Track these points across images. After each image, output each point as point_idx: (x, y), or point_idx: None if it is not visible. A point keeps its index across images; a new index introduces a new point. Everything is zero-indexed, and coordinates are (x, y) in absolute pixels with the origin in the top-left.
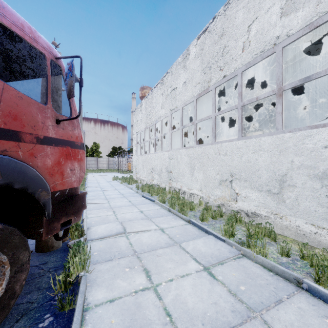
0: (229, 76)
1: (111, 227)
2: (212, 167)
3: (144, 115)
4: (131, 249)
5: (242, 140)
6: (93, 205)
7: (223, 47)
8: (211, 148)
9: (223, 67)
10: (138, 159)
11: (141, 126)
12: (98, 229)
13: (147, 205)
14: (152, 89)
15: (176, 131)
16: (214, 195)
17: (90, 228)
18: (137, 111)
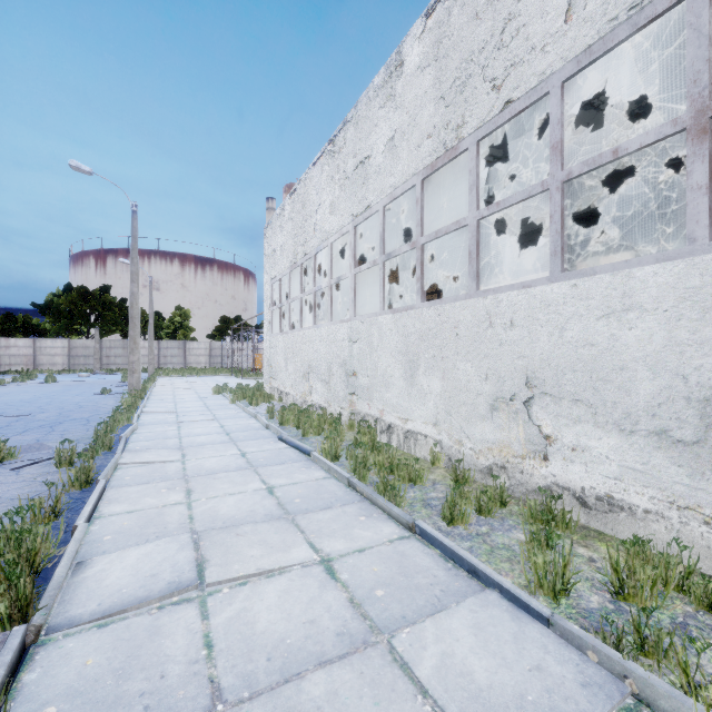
0: (523, 101)
1: (159, 561)
2: (469, 362)
3: (288, 234)
4: (203, 679)
5: (564, 282)
6: (134, 470)
7: (502, 22)
8: (466, 310)
9: (502, 80)
10: (275, 344)
11: (281, 263)
12: (112, 571)
13: (289, 466)
14: (308, 170)
15: (365, 279)
16: (477, 438)
17: (89, 563)
18: (273, 227)
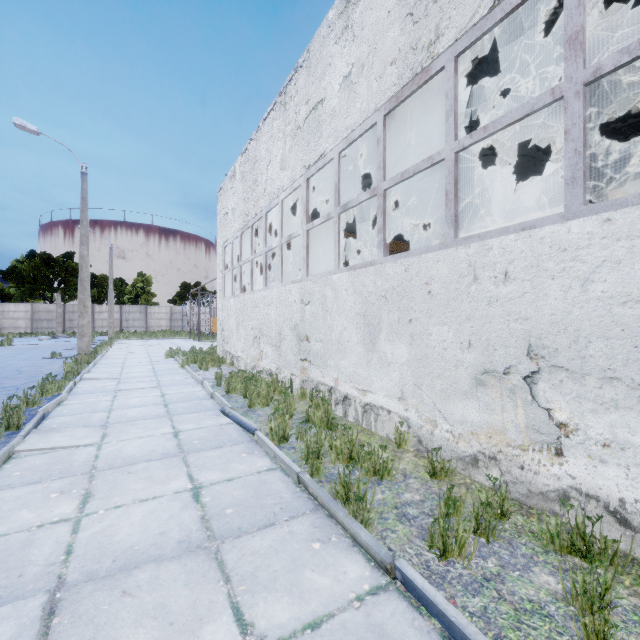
0: None
1: None
2: (445, 326)
3: (239, 196)
4: None
5: (589, 217)
6: (31, 460)
7: None
8: (441, 262)
9: None
10: (227, 307)
11: (233, 225)
12: None
13: (227, 450)
14: (258, 127)
15: (317, 245)
16: (456, 418)
17: None
18: (225, 190)
